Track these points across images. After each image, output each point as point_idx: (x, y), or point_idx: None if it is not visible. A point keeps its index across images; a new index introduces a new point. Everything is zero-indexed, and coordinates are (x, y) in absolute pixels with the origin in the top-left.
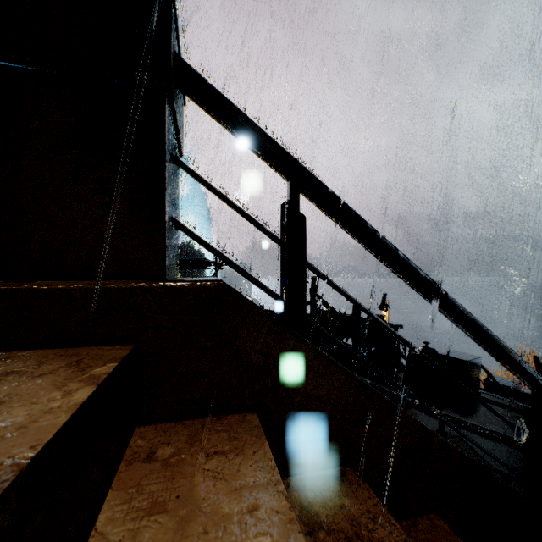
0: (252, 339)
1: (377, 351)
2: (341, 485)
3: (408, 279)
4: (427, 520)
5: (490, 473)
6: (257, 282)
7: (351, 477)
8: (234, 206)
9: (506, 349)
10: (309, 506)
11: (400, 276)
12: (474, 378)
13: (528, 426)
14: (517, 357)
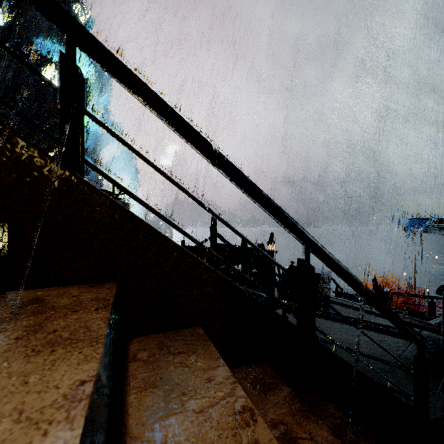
0: (4, 157)
1: (257, 271)
2: (91, 289)
3: (187, 139)
4: (190, 330)
5: (254, 298)
6: (40, 129)
7: (107, 285)
8: (14, 55)
9: (275, 205)
10: (43, 297)
11: (182, 137)
12: (325, 287)
13: (299, 272)
14: (284, 213)
